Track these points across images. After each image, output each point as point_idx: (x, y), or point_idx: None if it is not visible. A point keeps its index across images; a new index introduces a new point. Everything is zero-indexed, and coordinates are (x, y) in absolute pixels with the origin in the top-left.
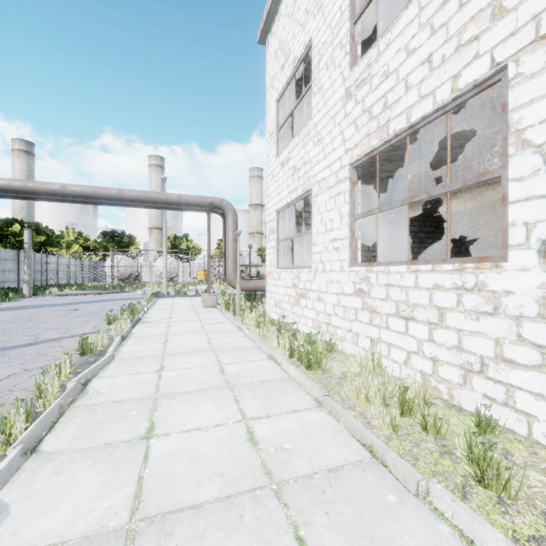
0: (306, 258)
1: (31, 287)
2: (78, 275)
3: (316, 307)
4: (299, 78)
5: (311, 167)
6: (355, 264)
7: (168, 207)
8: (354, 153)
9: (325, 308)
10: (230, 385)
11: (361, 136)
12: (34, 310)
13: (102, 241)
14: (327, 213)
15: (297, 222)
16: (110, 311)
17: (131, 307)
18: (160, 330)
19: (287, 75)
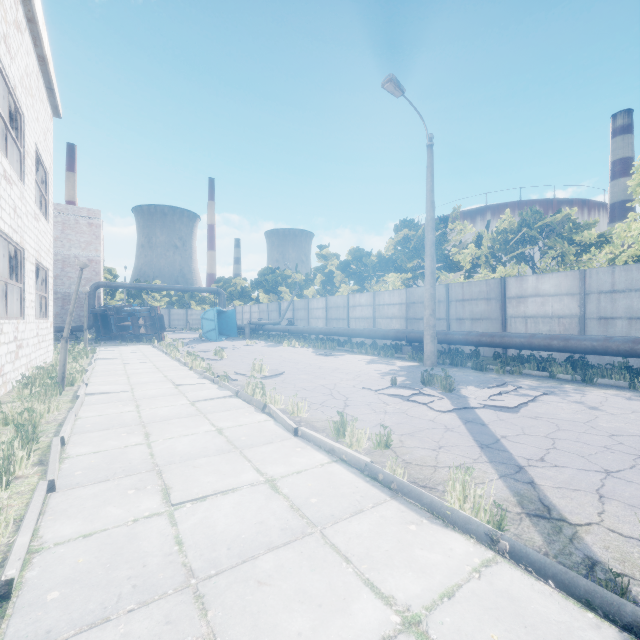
0: None
1: None
2: None
3: None
4: None
5: None
6: None
7: None
8: None
9: None
10: (142, 424)
11: None
12: None
13: None
14: None
15: None
16: None
17: None
18: (380, 558)
19: None
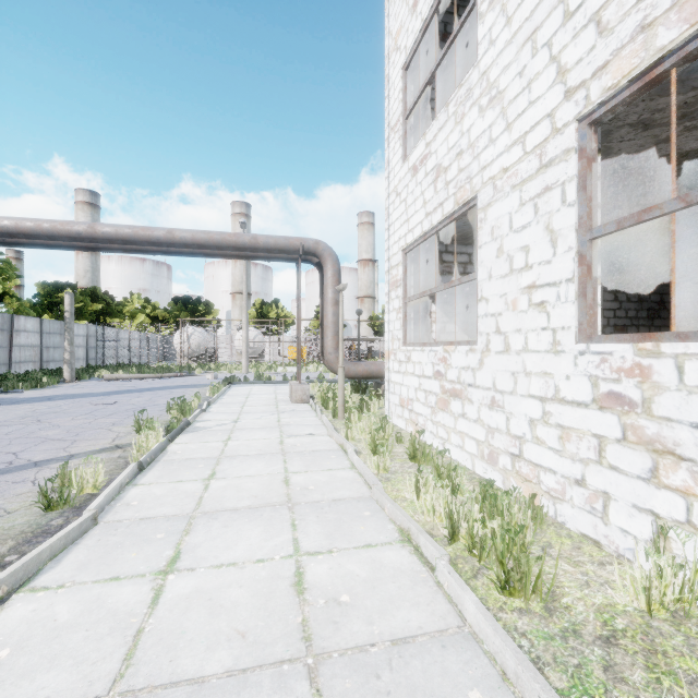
0: (450, 327)
1: (73, 368)
2: (143, 353)
3: (487, 419)
4: (439, 38)
5: (475, 156)
6: (595, 337)
7: (240, 255)
8: (594, 90)
9: (508, 424)
10: (313, 652)
11: (617, 42)
12: (59, 402)
13: (174, 310)
14: (513, 236)
15: (435, 269)
16: (141, 413)
17: (180, 403)
18: (212, 448)
19: (424, 13)
